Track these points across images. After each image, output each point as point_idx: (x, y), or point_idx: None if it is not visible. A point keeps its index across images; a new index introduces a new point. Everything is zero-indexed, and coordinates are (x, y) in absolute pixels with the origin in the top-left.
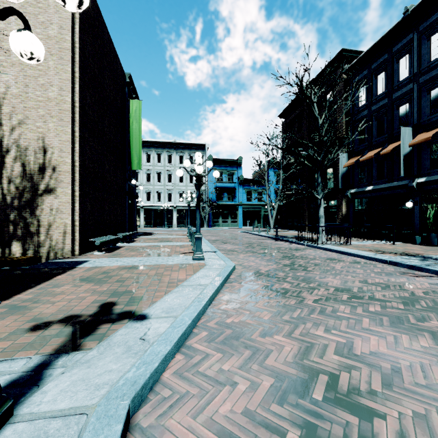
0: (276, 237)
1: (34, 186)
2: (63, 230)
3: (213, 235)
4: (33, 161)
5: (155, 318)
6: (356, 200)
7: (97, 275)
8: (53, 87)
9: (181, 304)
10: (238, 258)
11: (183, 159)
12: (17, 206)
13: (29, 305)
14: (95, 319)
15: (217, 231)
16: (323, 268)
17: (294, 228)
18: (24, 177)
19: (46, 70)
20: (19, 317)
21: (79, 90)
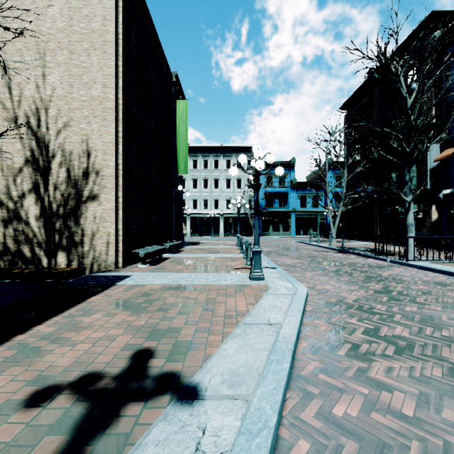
0: (344, 250)
1: (78, 192)
2: (107, 240)
3: (265, 246)
4: (77, 165)
5: (212, 398)
6: (453, 203)
7: (137, 297)
8: (97, 84)
9: (251, 366)
10: (305, 277)
11: (230, 163)
12: (62, 214)
13: (44, 345)
14: (120, 388)
15: (268, 241)
16: (441, 300)
17: (361, 238)
18: (69, 183)
19: (90, 67)
20: (24, 370)
21: (123, 86)
